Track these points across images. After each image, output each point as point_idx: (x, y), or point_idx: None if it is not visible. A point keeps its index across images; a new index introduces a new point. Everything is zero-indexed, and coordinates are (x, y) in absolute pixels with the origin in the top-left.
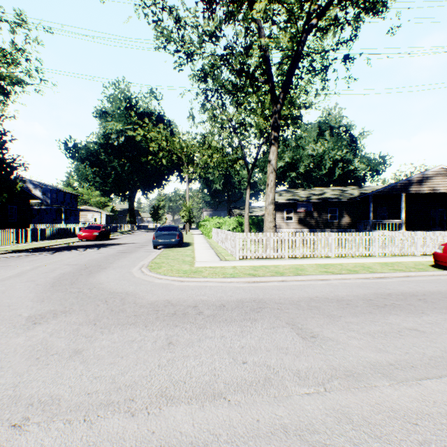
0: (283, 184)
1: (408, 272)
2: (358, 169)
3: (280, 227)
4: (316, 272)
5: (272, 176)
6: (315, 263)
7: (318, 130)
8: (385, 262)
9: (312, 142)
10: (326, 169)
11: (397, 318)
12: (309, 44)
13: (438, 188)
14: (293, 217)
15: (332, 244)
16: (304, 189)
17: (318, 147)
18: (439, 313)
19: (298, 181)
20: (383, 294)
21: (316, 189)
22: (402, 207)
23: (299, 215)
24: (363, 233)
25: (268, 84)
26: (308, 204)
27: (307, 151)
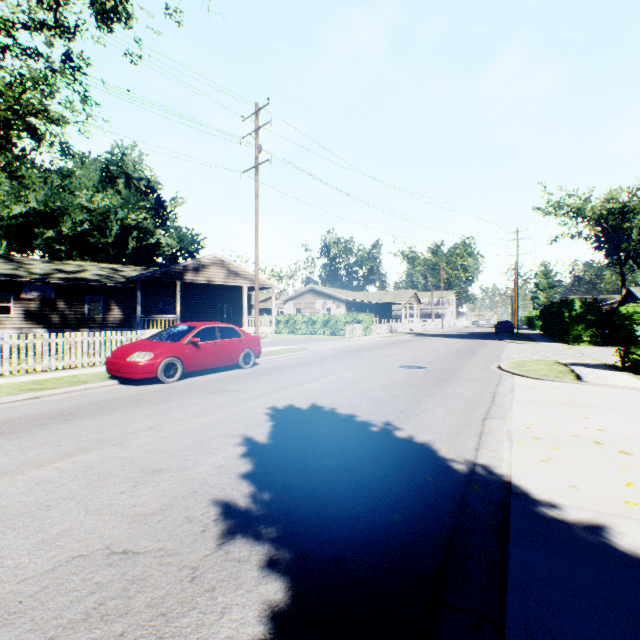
0: (34, 249)
1: (45, 390)
2: (165, 245)
3: None
4: None
5: None
6: None
7: (106, 172)
8: (55, 377)
9: (93, 188)
10: (115, 236)
11: None
12: None
13: (215, 280)
14: (15, 308)
15: None
16: (51, 261)
17: (101, 199)
18: None
19: (61, 246)
20: None
21: (75, 264)
22: (178, 299)
23: (29, 305)
24: (54, 335)
25: None
26: (47, 287)
27: (82, 201)
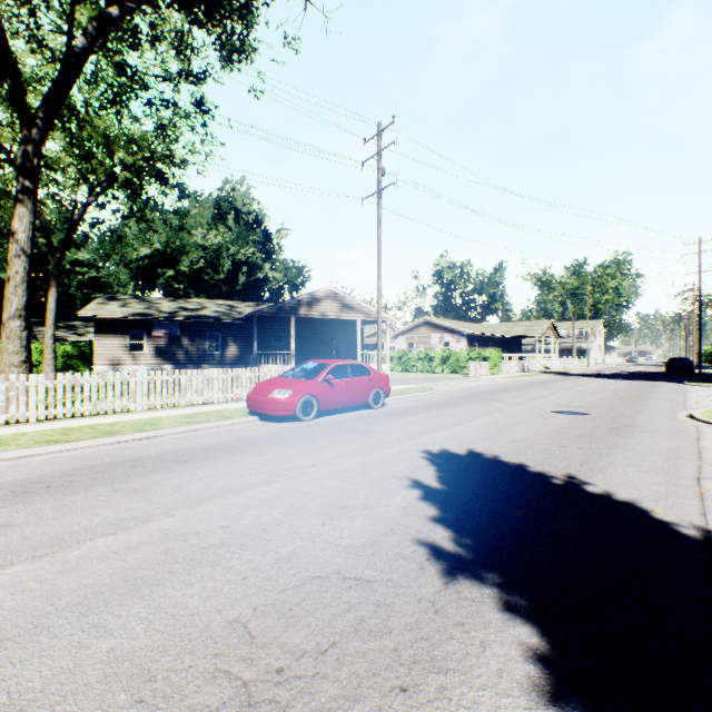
0: (156, 288)
1: (200, 423)
2: (272, 279)
3: (121, 362)
4: (27, 444)
5: (19, 263)
6: (66, 427)
7: (218, 209)
8: (201, 411)
9: (206, 225)
10: (227, 272)
11: (11, 510)
12: (142, 53)
13: (328, 314)
14: (148, 345)
15: (138, 390)
16: (175, 299)
17: (214, 236)
18: (117, 483)
19: (180, 285)
20: (88, 467)
21: (195, 301)
22: (292, 334)
23: (159, 342)
24: (195, 371)
25: (6, 78)
26: (173, 325)
27: (197, 239)
